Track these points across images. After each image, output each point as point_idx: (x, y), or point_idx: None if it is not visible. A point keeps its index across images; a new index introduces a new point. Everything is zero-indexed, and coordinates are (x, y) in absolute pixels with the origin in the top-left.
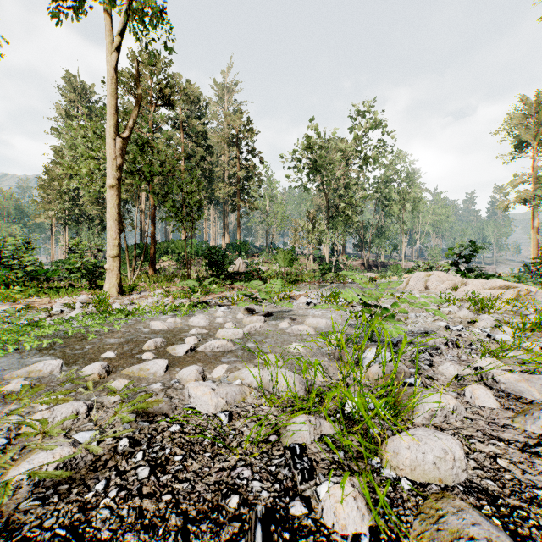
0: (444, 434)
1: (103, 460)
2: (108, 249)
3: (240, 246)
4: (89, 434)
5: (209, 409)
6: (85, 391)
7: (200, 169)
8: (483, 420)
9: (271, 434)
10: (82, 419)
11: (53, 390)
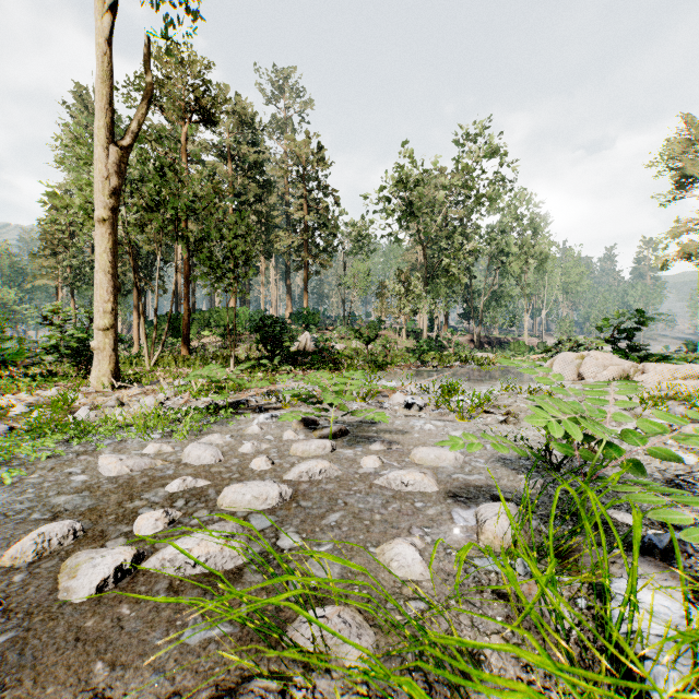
0: None
1: None
2: (97, 317)
3: (307, 317)
4: None
5: None
6: None
7: (254, 213)
8: None
9: None
10: None
11: None
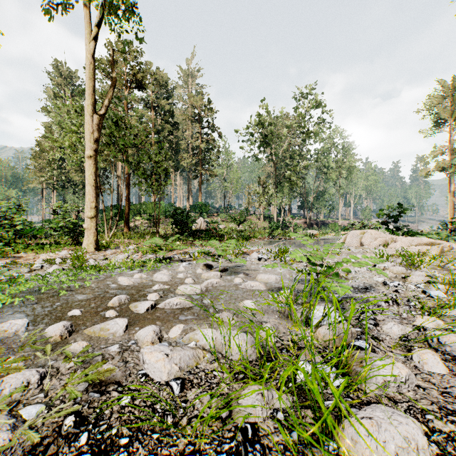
0: (402, 414)
1: (45, 443)
2: (86, 211)
3: (201, 208)
4: (36, 409)
5: (162, 376)
6: (42, 356)
7: (167, 142)
8: (435, 389)
9: (222, 408)
10: (33, 389)
11: (14, 353)
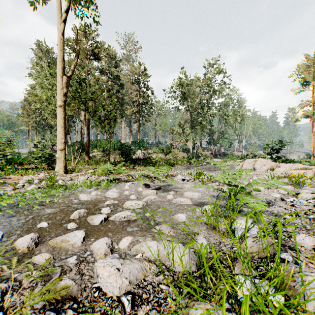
0: None
1: None
2: (58, 145)
3: (139, 143)
4: None
5: (114, 291)
6: (8, 270)
7: (116, 97)
8: None
9: None
10: None
11: None
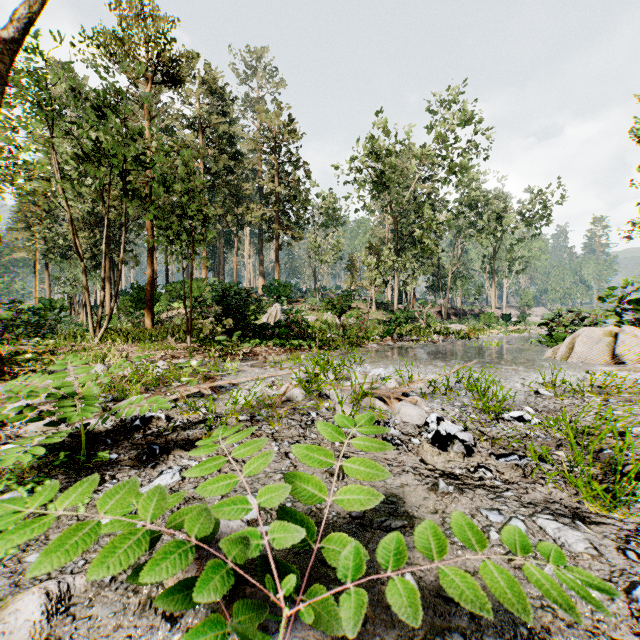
0: None
1: None
2: None
3: (278, 288)
4: None
5: None
6: None
7: (225, 185)
8: None
9: None
10: None
11: None
